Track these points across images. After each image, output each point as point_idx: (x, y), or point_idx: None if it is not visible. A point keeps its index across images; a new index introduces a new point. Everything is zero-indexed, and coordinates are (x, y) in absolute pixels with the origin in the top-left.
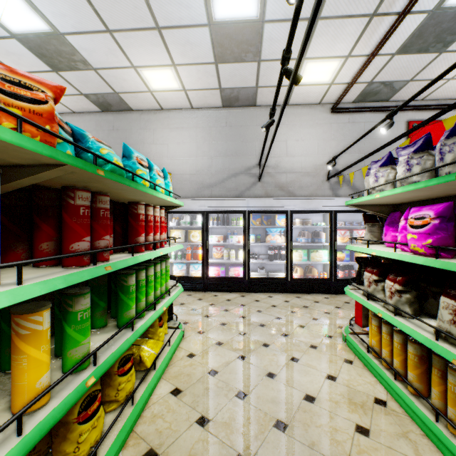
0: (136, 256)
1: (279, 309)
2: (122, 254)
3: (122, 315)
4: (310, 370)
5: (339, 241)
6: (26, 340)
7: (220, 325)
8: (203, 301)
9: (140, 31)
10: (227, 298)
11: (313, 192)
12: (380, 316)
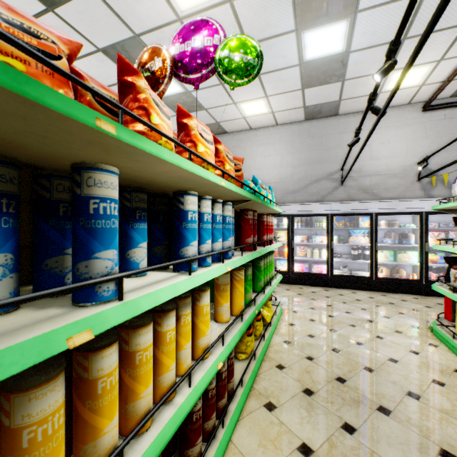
0: (266, 248)
1: (363, 303)
2: None
3: (257, 284)
4: (394, 345)
5: (431, 242)
6: (238, 282)
7: (310, 309)
8: (291, 291)
9: None
10: (312, 291)
11: (401, 193)
12: None
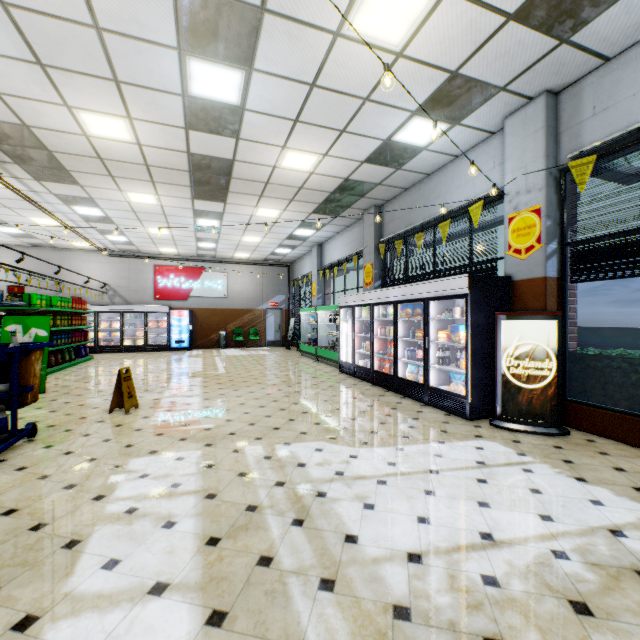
0: None
1: None
2: None
3: None
4: None
5: (103, 327)
6: None
7: None
8: None
9: None
10: None
11: (99, 300)
12: None
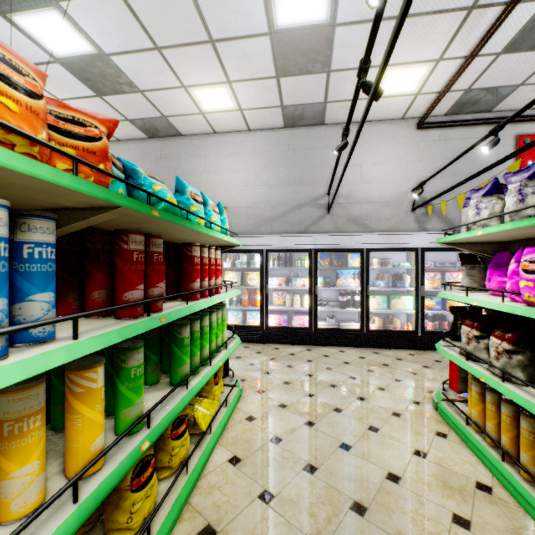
0: (191, 305)
1: (353, 367)
2: (175, 301)
3: (176, 372)
4: (393, 442)
5: (427, 285)
6: (80, 399)
7: (283, 384)
8: (262, 355)
9: (192, 46)
10: (290, 352)
11: (395, 226)
12: (483, 381)
